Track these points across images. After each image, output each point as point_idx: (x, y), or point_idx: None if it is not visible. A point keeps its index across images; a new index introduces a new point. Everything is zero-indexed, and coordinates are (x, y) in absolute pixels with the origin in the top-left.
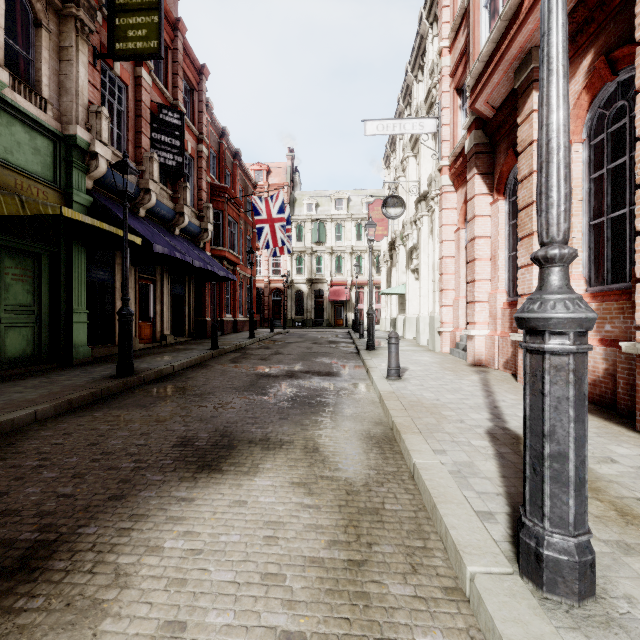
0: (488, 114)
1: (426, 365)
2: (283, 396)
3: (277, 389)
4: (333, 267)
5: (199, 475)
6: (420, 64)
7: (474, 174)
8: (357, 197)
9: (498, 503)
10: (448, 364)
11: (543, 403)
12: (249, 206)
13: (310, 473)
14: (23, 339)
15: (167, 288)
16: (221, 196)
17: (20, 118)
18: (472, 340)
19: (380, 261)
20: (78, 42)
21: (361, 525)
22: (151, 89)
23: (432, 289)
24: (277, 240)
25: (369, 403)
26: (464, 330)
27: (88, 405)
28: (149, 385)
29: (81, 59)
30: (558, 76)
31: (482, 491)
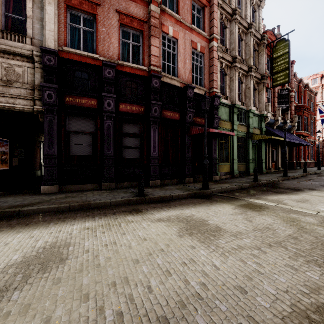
0: None
1: None
2: None
3: None
4: None
5: None
6: None
7: None
8: None
9: None
10: None
11: None
12: (311, 105)
13: None
14: (253, 166)
15: (279, 150)
16: (300, 109)
17: (254, 115)
18: None
19: None
20: (263, 88)
21: None
22: None
23: None
24: None
25: None
26: None
27: (284, 180)
28: (294, 179)
29: (264, 92)
30: None
31: None
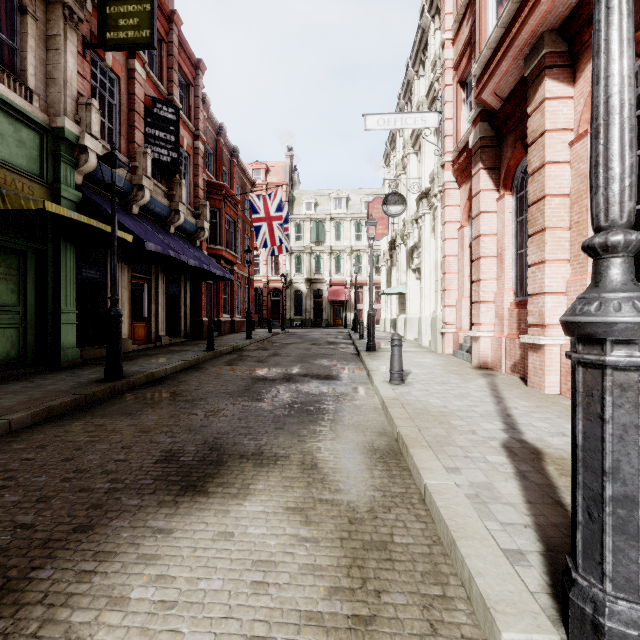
0: (495, 105)
1: (429, 368)
2: (279, 402)
3: (273, 394)
4: (332, 267)
5: (181, 499)
6: (421, 59)
7: (479, 169)
8: (356, 196)
9: (527, 538)
10: (452, 367)
11: (603, 431)
12: (247, 205)
13: (307, 495)
14: (7, 341)
15: (162, 288)
16: (218, 194)
17: (3, 108)
18: (477, 342)
19: (380, 260)
20: (66, 30)
21: (367, 565)
22: (145, 83)
23: (434, 289)
24: (275, 239)
25: (371, 410)
26: (469, 331)
27: (70, 412)
28: (138, 390)
29: (69, 48)
30: (621, 15)
31: (507, 521)
